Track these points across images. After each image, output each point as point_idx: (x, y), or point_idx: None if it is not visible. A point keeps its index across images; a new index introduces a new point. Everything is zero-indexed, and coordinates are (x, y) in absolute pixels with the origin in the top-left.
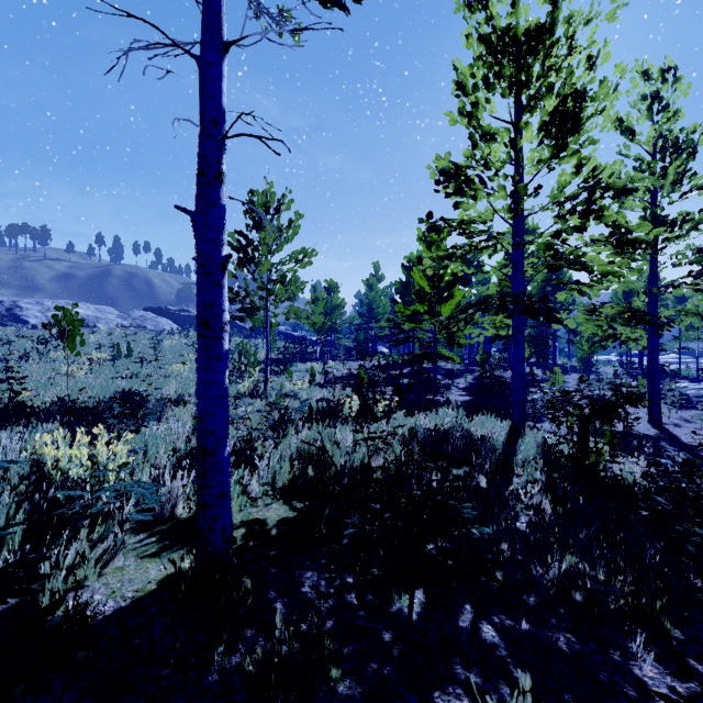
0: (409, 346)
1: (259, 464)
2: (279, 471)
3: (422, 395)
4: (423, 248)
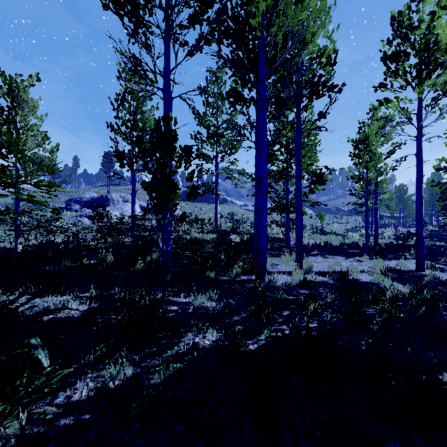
0: None
1: (378, 241)
2: (383, 243)
3: None
4: None
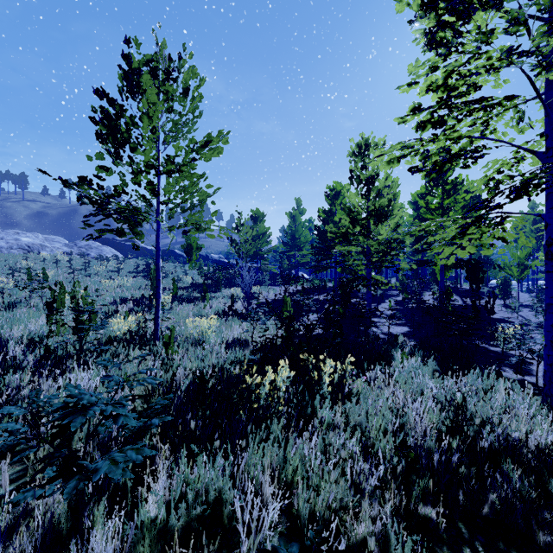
0: (326, 272)
1: None
2: None
3: (354, 326)
4: (355, 163)
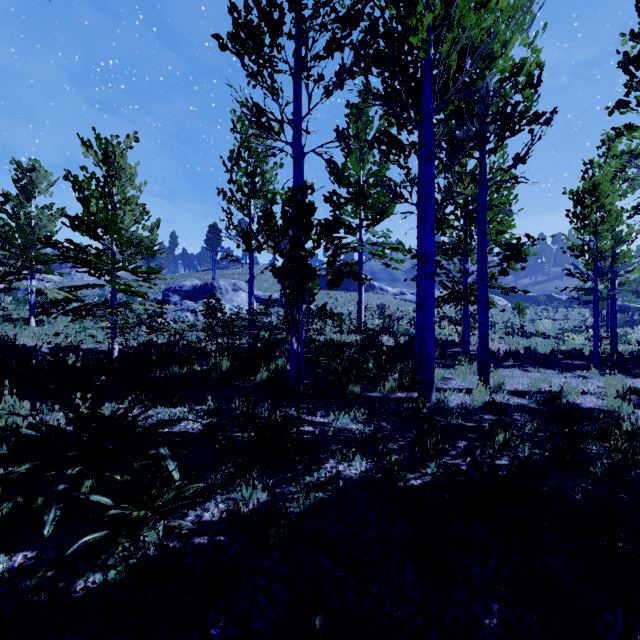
0: None
1: (618, 348)
2: (626, 351)
3: None
4: None
